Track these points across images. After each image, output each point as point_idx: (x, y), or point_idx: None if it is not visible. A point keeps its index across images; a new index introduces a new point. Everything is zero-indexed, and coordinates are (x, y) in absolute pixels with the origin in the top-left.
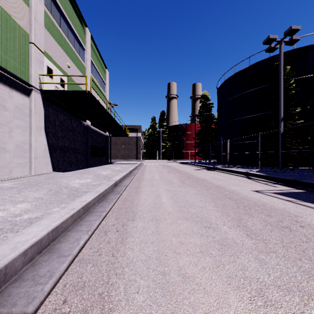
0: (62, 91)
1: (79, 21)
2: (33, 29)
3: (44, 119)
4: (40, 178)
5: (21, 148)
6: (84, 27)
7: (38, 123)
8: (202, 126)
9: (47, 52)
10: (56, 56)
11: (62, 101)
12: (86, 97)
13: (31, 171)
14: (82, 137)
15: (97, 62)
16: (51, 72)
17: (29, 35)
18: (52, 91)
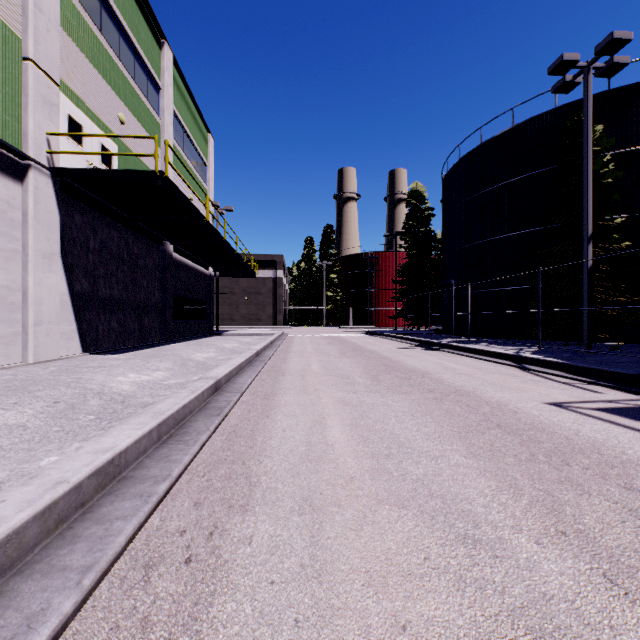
0: (100, 173)
1: (146, 25)
2: (31, 28)
3: (62, 235)
4: (44, 371)
5: (2, 300)
6: (158, 39)
7: (45, 244)
8: (412, 257)
9: (68, 85)
10: (91, 95)
11: (103, 197)
12: (156, 185)
13: (26, 354)
14: (154, 278)
15: (188, 116)
16: (78, 130)
17: (22, 40)
18: (78, 171)
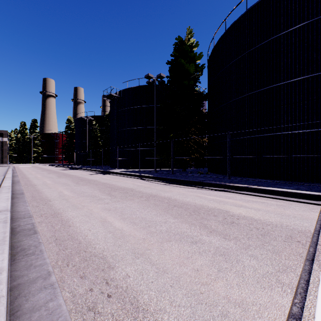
0: None
1: None
2: None
3: None
4: None
5: None
6: None
7: None
8: (67, 140)
9: None
10: None
11: None
12: None
13: None
14: None
15: None
16: None
17: None
18: None
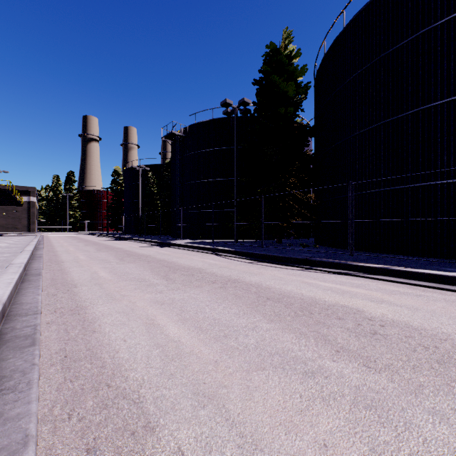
0: None
1: None
2: None
3: None
4: None
5: None
6: None
7: None
8: (114, 200)
9: None
10: None
11: None
12: (7, 192)
13: None
14: None
15: None
16: None
17: None
18: None
